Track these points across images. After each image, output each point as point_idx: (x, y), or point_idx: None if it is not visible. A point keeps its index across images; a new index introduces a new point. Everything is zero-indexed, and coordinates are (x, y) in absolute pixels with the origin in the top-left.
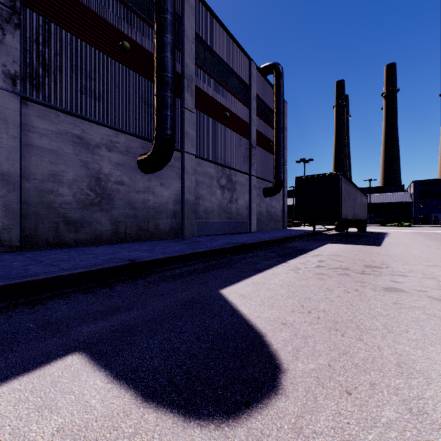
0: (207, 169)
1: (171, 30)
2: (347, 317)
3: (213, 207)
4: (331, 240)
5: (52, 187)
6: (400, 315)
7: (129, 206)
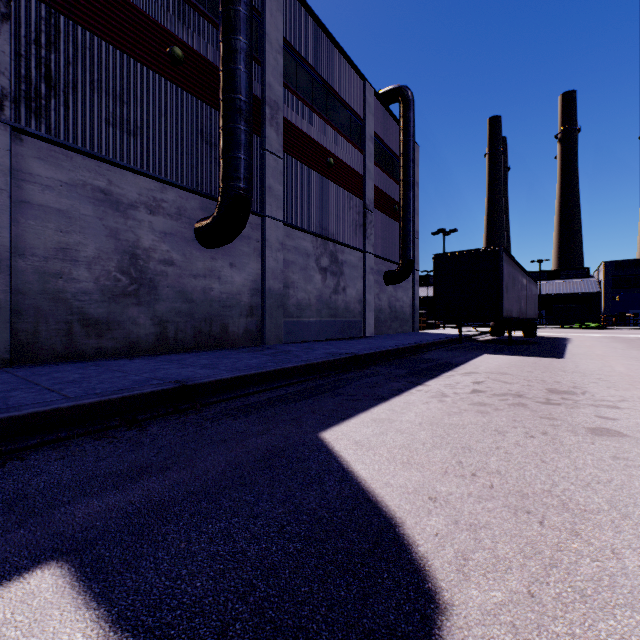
0: (300, 242)
1: (246, 30)
2: (541, 485)
3: (309, 299)
4: (487, 349)
5: (60, 267)
6: (632, 481)
7: (181, 297)
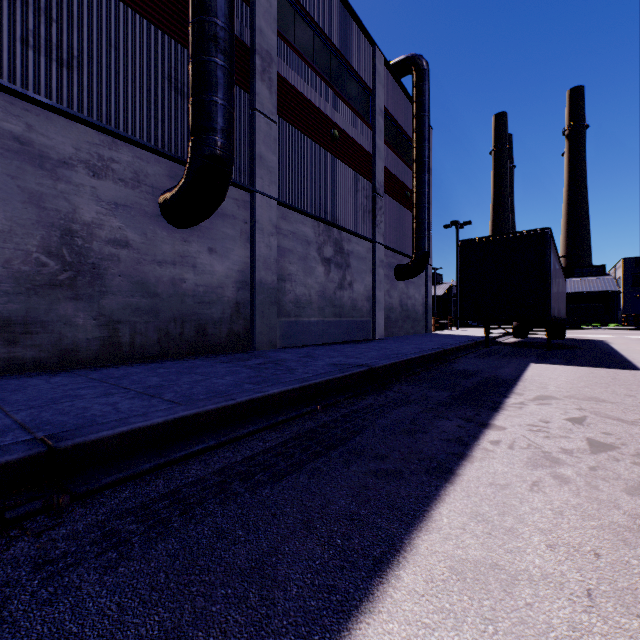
0: (299, 227)
1: None
2: None
3: (310, 295)
4: (526, 355)
5: None
6: None
7: (140, 290)
